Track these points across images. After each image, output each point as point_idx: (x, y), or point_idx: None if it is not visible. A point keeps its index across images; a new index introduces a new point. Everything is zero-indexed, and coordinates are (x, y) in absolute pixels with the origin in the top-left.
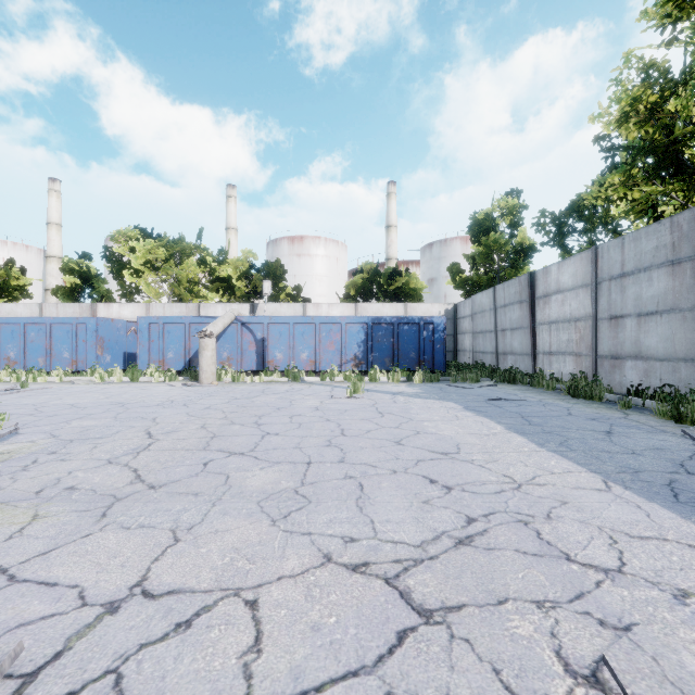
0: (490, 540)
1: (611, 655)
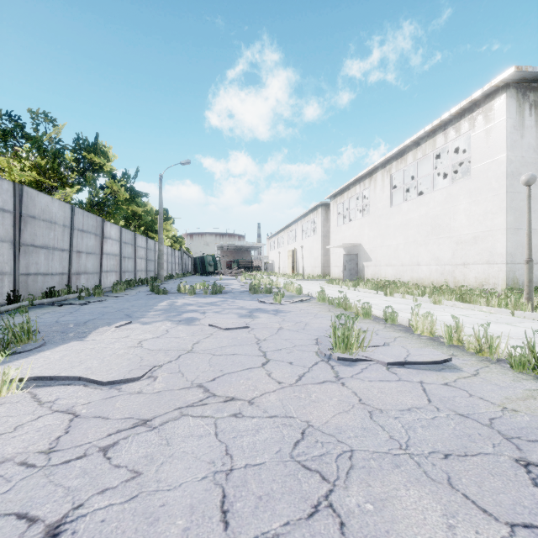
0: (119, 425)
1: (138, 376)
